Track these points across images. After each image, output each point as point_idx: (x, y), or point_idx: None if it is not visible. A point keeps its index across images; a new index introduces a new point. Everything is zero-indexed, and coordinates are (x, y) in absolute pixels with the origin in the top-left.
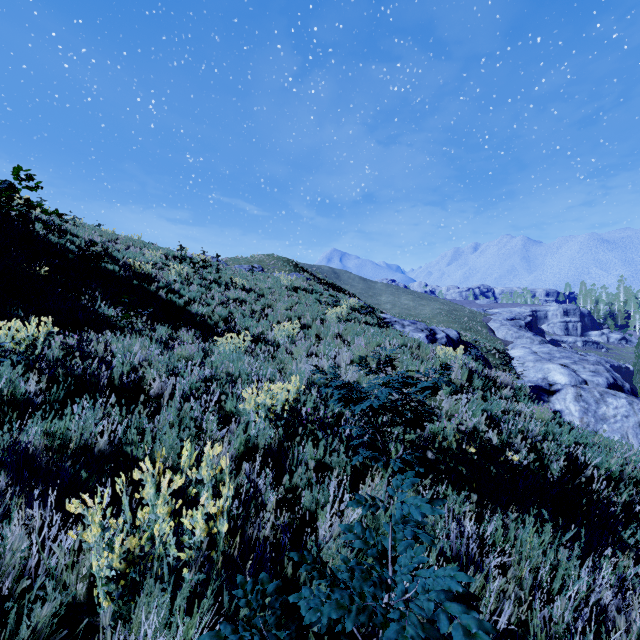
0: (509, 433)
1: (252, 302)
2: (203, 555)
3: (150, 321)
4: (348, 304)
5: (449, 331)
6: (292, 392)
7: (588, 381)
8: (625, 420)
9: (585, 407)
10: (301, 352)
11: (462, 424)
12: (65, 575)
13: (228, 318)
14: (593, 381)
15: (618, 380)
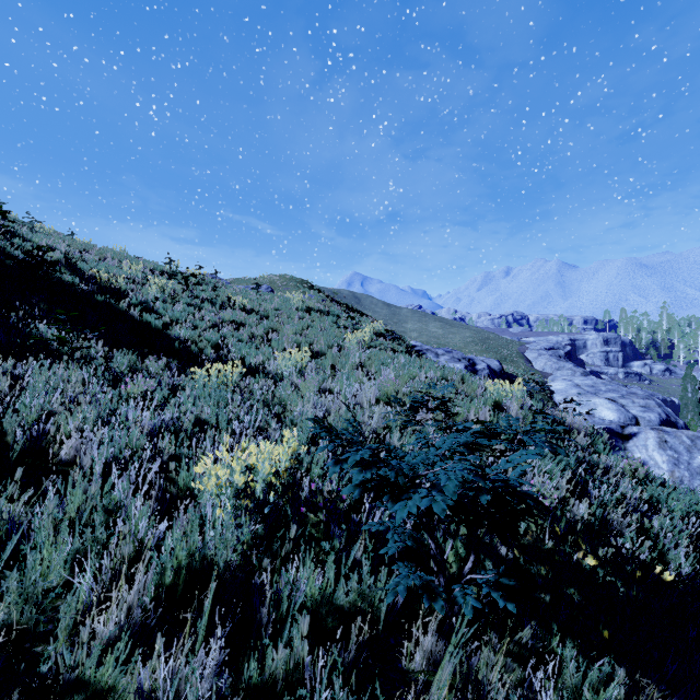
0: (601, 503)
1: (253, 325)
2: None
3: (110, 347)
4: (371, 328)
5: (490, 361)
6: (283, 459)
7: (639, 417)
8: None
9: (675, 457)
10: (311, 388)
11: (544, 496)
12: None
13: (220, 344)
14: (644, 417)
15: (671, 416)
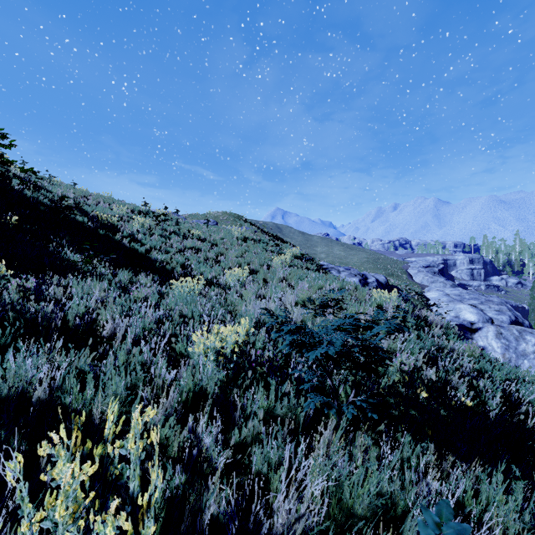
0: (445, 370)
1: (207, 250)
2: None
3: (113, 266)
4: (291, 252)
5: (378, 276)
6: (242, 335)
7: (494, 319)
8: None
9: (506, 344)
10: (250, 294)
11: (404, 363)
12: None
13: (185, 264)
14: (498, 319)
15: (519, 318)
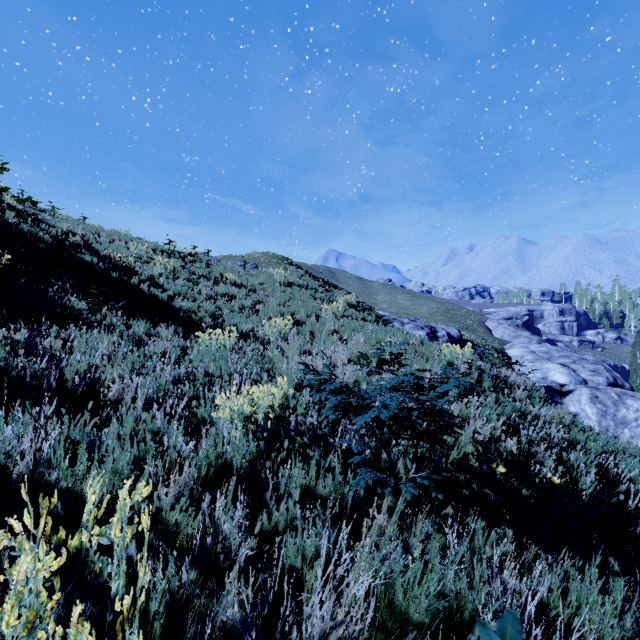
0: (529, 441)
1: (242, 297)
2: None
3: (127, 316)
4: (345, 300)
5: (450, 329)
6: (277, 397)
7: (588, 381)
8: None
9: (603, 409)
10: (293, 350)
11: (479, 432)
12: None
13: (216, 314)
14: (593, 381)
15: (618, 380)
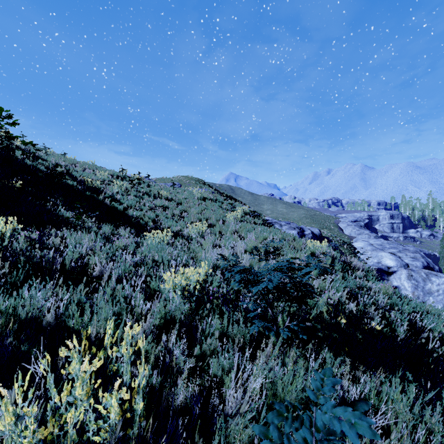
0: (364, 304)
1: (173, 208)
2: (119, 434)
3: (98, 221)
4: (242, 210)
5: (313, 229)
6: (202, 275)
7: (409, 264)
8: None
9: (415, 284)
10: (208, 244)
11: (331, 298)
12: None
13: (155, 219)
14: (413, 264)
15: (430, 264)
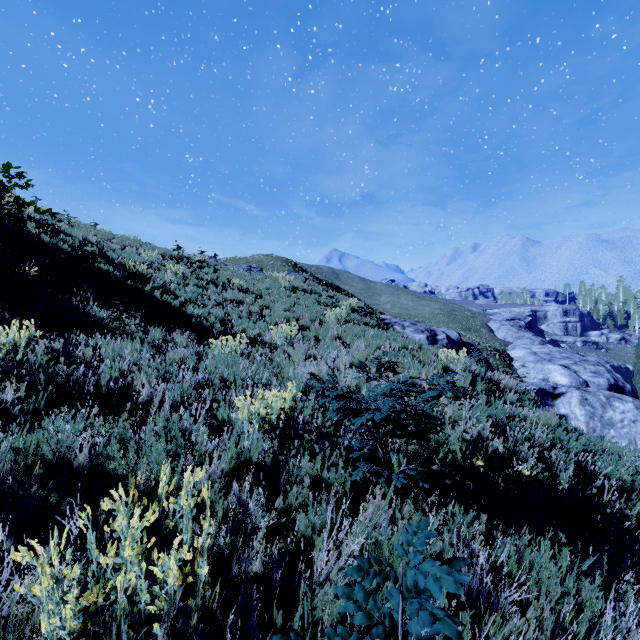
0: (515, 440)
1: (249, 303)
2: (178, 605)
3: (144, 323)
4: (347, 305)
5: (450, 332)
6: (288, 400)
7: (589, 382)
8: (633, 425)
9: (591, 411)
10: (299, 355)
11: (467, 432)
12: (19, 626)
13: (225, 319)
14: (594, 382)
15: (619, 381)
